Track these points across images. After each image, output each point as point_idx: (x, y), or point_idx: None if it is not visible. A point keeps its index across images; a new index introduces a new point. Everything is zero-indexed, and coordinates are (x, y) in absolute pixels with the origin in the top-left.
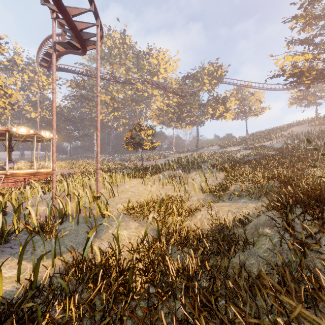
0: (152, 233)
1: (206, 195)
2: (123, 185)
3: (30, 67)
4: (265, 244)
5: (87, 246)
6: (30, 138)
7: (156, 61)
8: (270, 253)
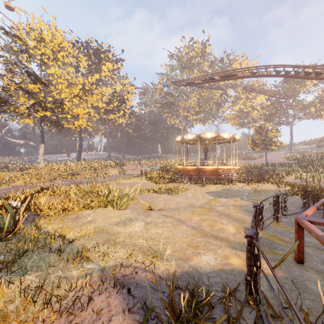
0: None
1: None
2: None
3: (122, 80)
4: None
5: None
6: (207, 142)
7: (238, 66)
8: None
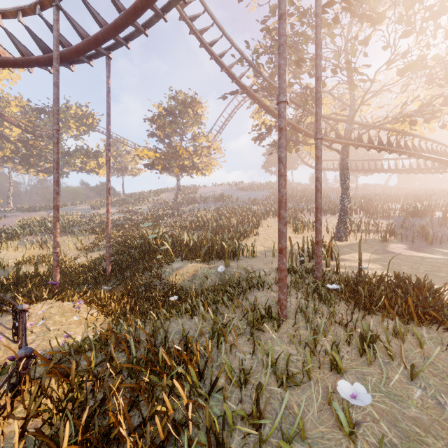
0: (50, 270)
1: (81, 252)
2: None
3: None
4: None
5: (22, 270)
6: None
7: None
8: None
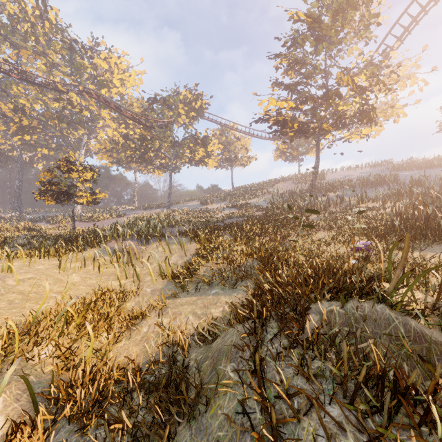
0: (28, 397)
1: (167, 282)
2: (2, 279)
3: None
4: (223, 407)
5: None
6: None
7: (105, 65)
8: (228, 432)
